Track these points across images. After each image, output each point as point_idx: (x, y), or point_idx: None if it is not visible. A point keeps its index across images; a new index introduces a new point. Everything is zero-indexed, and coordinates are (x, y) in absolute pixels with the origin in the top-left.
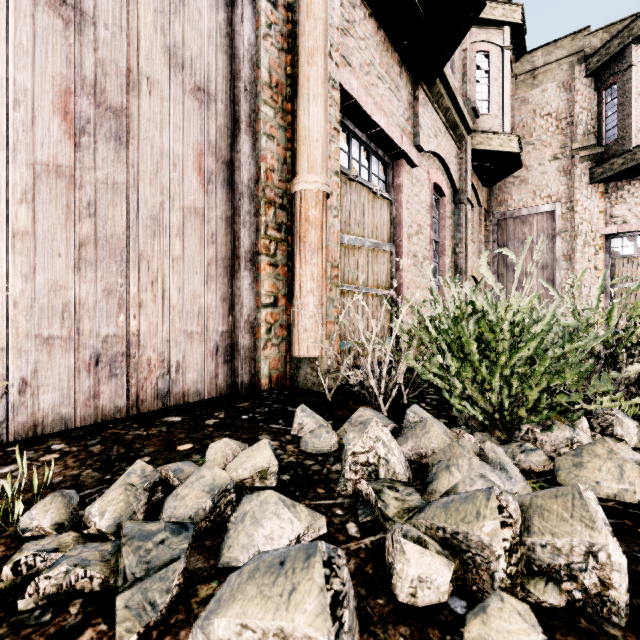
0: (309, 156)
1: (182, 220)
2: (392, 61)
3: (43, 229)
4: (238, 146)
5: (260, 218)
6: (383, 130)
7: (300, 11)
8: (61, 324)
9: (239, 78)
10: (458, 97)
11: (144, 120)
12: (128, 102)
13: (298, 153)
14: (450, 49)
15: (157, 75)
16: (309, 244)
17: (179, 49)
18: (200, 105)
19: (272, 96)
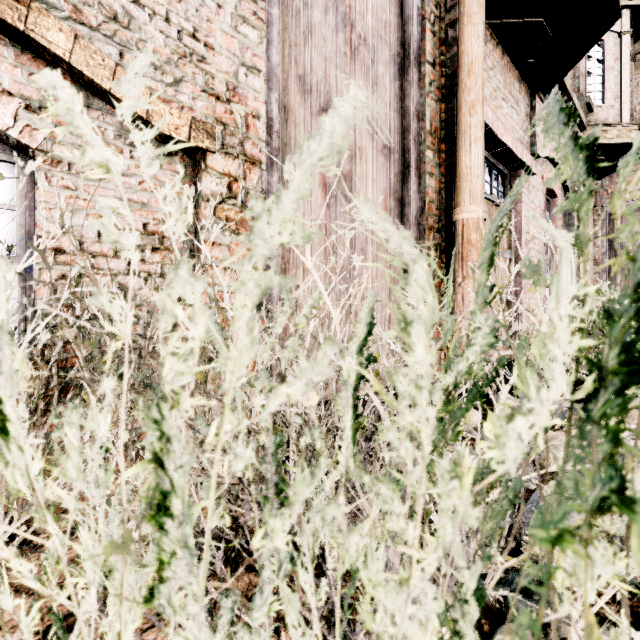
0: (471, 190)
1: (376, 249)
2: (513, 79)
3: (314, 265)
4: (408, 186)
5: (424, 242)
6: (509, 148)
7: (461, 71)
8: (322, 329)
9: (409, 132)
10: (574, 98)
11: (358, 179)
12: (350, 168)
13: (459, 188)
14: (575, 59)
15: (364, 144)
16: (471, 262)
17: (374, 120)
18: (385, 159)
19: (432, 141)
